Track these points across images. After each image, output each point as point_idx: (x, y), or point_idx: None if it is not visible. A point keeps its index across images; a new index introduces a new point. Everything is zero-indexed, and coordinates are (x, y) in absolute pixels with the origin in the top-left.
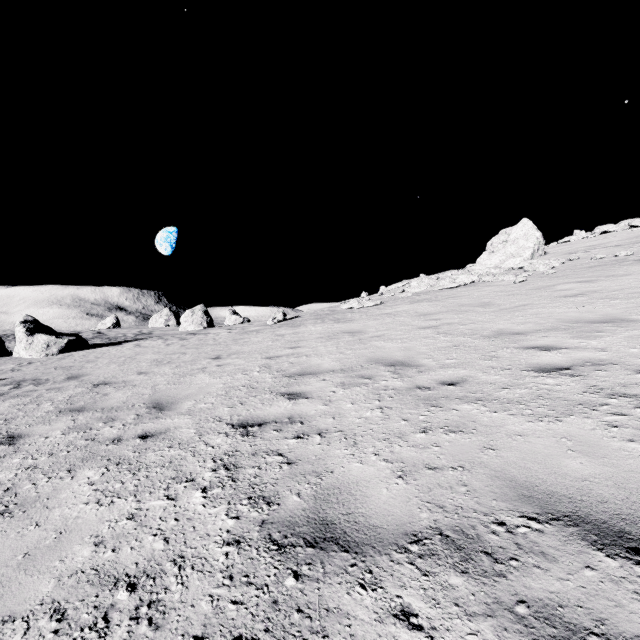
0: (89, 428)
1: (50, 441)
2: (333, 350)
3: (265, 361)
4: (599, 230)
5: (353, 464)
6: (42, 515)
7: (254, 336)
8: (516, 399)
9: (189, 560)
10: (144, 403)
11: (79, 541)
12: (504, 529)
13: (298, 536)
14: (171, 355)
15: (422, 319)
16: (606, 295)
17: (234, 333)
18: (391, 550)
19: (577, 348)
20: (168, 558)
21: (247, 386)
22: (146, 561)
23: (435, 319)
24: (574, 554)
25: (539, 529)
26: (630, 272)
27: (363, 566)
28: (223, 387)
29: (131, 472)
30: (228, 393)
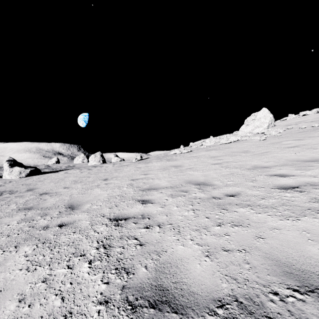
0: (32, 219)
1: (9, 227)
2: (166, 176)
3: (130, 181)
4: (301, 114)
5: (178, 246)
6: None
7: (125, 168)
8: (270, 205)
9: (74, 315)
10: (64, 205)
11: (10, 298)
12: (278, 298)
13: (144, 299)
14: (82, 178)
15: (213, 159)
16: (310, 147)
17: (115, 166)
18: (205, 313)
19: (300, 175)
20: (62, 313)
21: (120, 196)
22: (48, 315)
23: (219, 159)
24: None
25: (302, 299)
26: None
27: None
28: (107, 196)
29: (50, 248)
30: (109, 199)
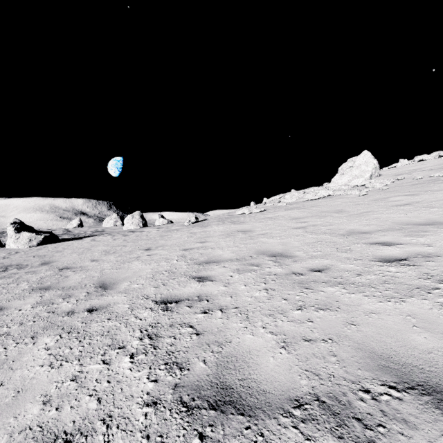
0: (51, 303)
1: (22, 313)
2: (231, 244)
3: (182, 252)
4: (417, 159)
5: (246, 335)
6: (7, 375)
7: (175, 233)
8: (368, 283)
9: (115, 419)
10: (93, 283)
11: (31, 399)
12: (370, 396)
13: (203, 399)
14: (116, 247)
15: (294, 222)
16: (426, 205)
17: (161, 231)
18: (278, 414)
19: (410, 244)
20: (99, 417)
21: (168, 271)
22: (81, 419)
23: (303, 222)
24: (431, 422)
25: (399, 397)
26: (442, 188)
27: (256, 429)
28: (151, 271)
29: (78, 339)
30: (154, 276)
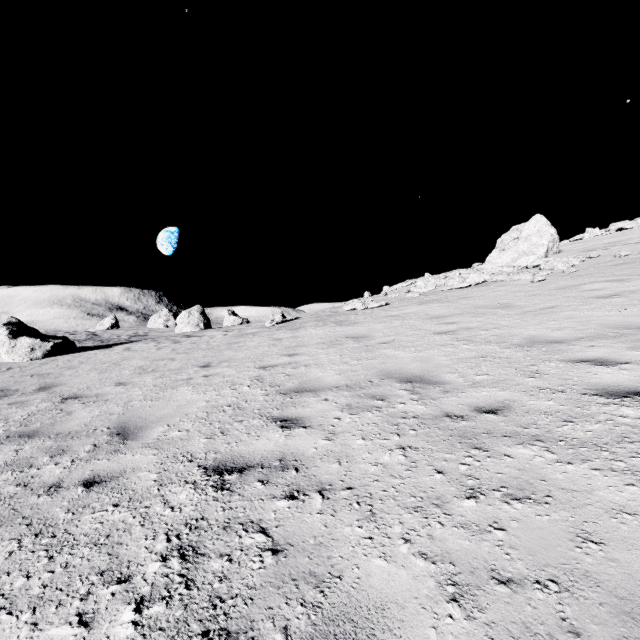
0: (29, 465)
1: None
2: (336, 359)
3: (258, 372)
4: (614, 227)
5: (373, 561)
6: None
7: (250, 340)
8: (591, 440)
9: None
10: (108, 427)
11: None
12: None
13: None
14: (158, 361)
15: (435, 322)
16: None
17: (230, 336)
18: None
19: None
20: None
21: (233, 406)
22: None
23: (450, 323)
24: None
25: None
26: None
27: None
28: (205, 406)
29: (48, 553)
30: (209, 415)
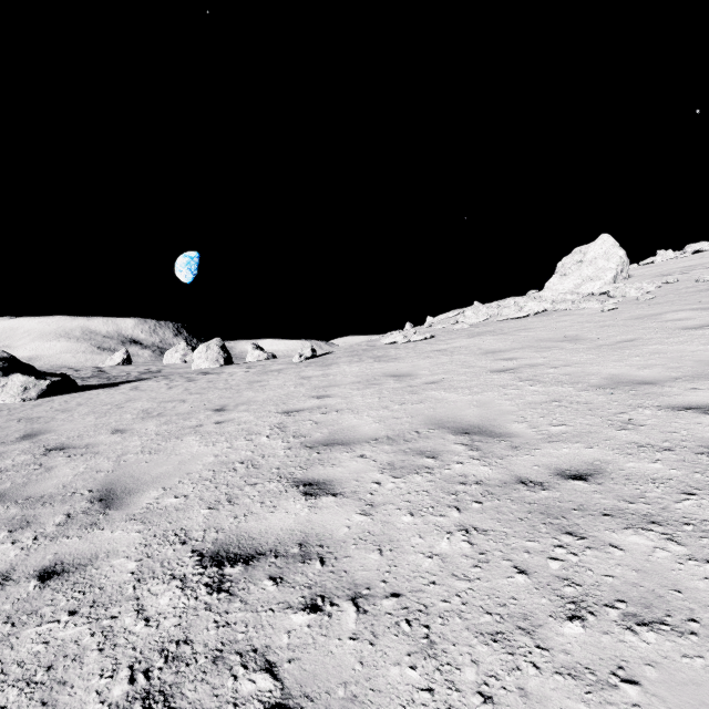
0: None
1: None
2: (374, 403)
3: (280, 418)
4: (691, 249)
5: None
6: None
7: (274, 378)
8: None
9: None
10: (91, 489)
11: None
12: None
13: None
14: (166, 403)
15: (491, 358)
16: None
17: (252, 373)
18: None
19: None
20: None
21: (247, 462)
22: None
23: (509, 358)
24: None
25: None
26: None
27: None
28: (213, 463)
29: None
30: (216, 476)
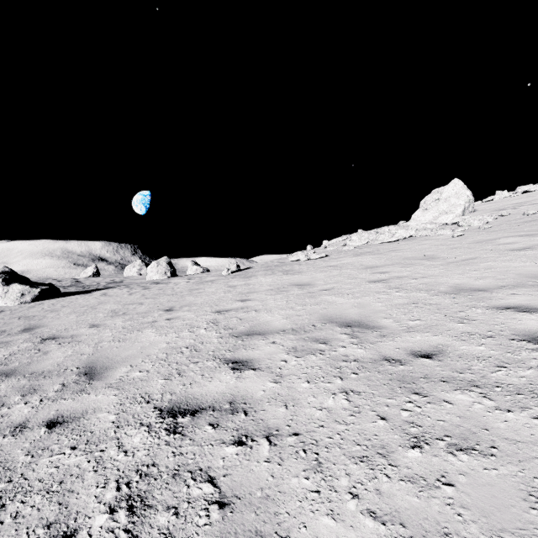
0: (1, 404)
1: None
2: (283, 304)
3: (214, 315)
4: (521, 190)
5: (320, 519)
6: None
7: (208, 287)
8: (527, 387)
9: None
10: (78, 367)
11: None
12: None
13: None
14: (129, 305)
15: (369, 272)
16: None
17: (191, 283)
18: None
19: None
20: None
21: (190, 347)
22: None
23: (382, 272)
24: None
25: None
26: None
27: None
28: (165, 348)
29: (1, 501)
30: (168, 357)
